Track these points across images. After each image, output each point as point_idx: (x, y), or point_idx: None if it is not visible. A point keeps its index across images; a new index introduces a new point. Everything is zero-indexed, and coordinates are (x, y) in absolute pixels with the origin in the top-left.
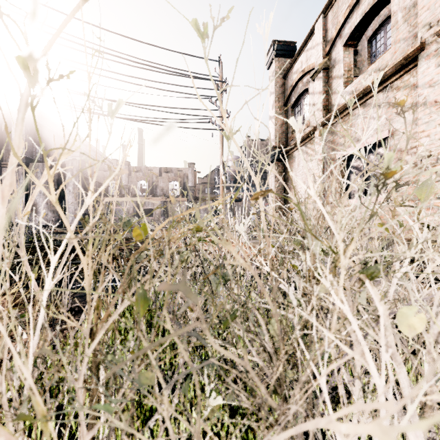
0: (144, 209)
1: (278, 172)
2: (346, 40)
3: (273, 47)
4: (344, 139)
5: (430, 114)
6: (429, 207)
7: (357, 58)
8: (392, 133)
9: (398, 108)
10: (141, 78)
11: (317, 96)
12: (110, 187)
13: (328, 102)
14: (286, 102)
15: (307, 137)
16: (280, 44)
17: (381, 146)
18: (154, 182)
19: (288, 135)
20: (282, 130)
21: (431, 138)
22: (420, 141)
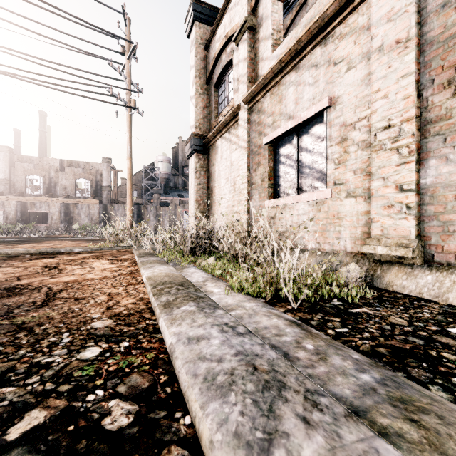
0: (35, 213)
1: (199, 167)
2: None
3: (192, 5)
4: (272, 118)
5: (389, 63)
6: (387, 204)
7: None
8: (334, 102)
9: (341, 65)
10: None
11: (242, 65)
12: None
13: (255, 72)
14: (208, 80)
15: (231, 119)
16: (202, 5)
17: (319, 123)
18: (52, 178)
19: (211, 121)
20: (204, 114)
21: (390, 99)
22: (374, 107)
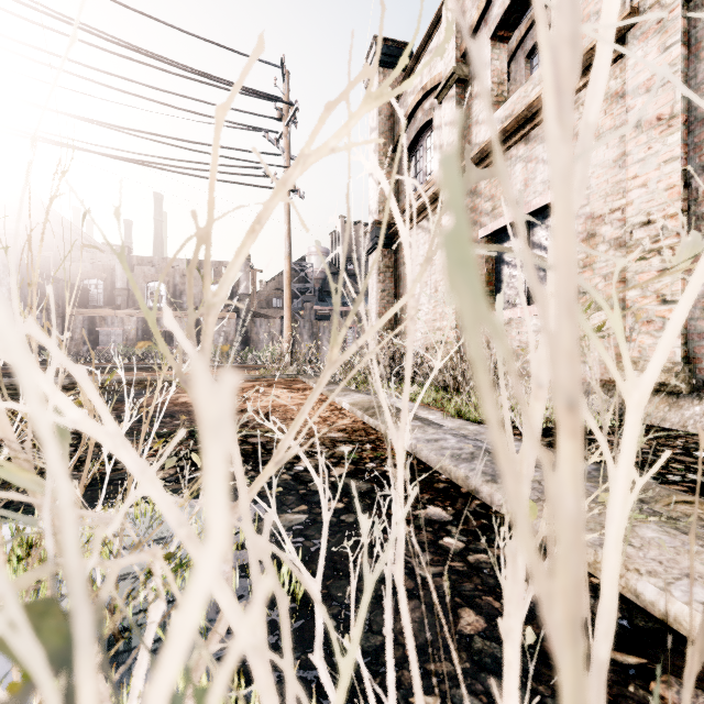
0: None
1: (383, 267)
2: (496, 28)
3: (374, 47)
4: (492, 204)
5: (649, 143)
6: (646, 319)
7: (509, 85)
8: None
9: None
10: (129, 79)
11: (448, 130)
12: (92, 291)
13: (466, 140)
14: (396, 146)
15: (431, 203)
16: (387, 44)
17: None
18: (177, 285)
19: (400, 202)
20: None
21: (650, 189)
22: (629, 197)
